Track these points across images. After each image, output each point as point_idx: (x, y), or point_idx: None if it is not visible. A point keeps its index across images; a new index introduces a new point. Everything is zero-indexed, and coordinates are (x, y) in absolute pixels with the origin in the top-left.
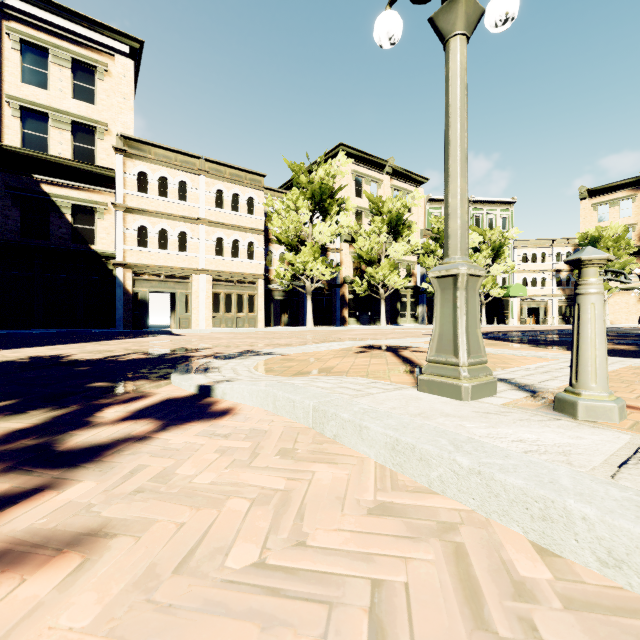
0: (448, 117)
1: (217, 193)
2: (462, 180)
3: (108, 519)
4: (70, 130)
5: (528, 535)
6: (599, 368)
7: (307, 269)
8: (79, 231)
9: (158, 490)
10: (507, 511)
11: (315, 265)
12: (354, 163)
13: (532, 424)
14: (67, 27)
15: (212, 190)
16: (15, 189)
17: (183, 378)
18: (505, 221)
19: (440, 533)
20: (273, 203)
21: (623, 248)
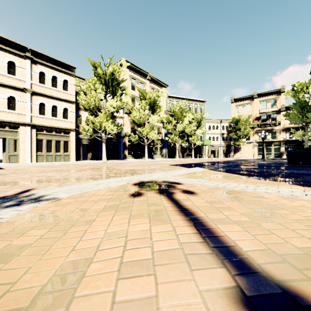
0: None
1: (40, 74)
2: None
3: None
4: None
5: None
6: None
7: (102, 126)
8: None
9: None
10: None
11: (107, 124)
12: (131, 71)
13: None
14: None
15: (36, 71)
16: None
17: None
18: (201, 110)
19: None
20: (80, 84)
21: (248, 125)
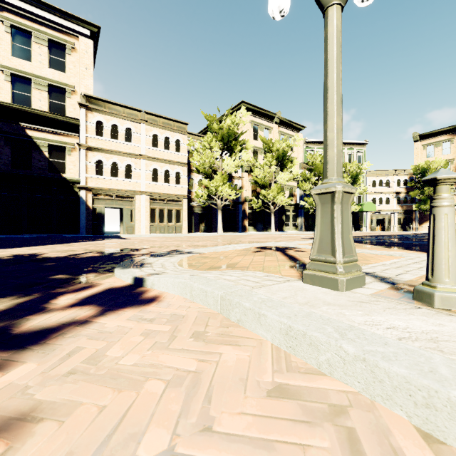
0: (327, 69)
1: (153, 136)
2: (338, 118)
3: (39, 401)
4: (47, 91)
5: (411, 419)
6: (451, 266)
7: (218, 191)
8: (53, 164)
9: (88, 371)
10: (391, 396)
11: (224, 188)
12: (252, 115)
13: (399, 312)
14: (45, 16)
15: (150, 134)
16: (7, 133)
17: (123, 272)
18: (360, 157)
19: (332, 416)
20: (194, 144)
21: None
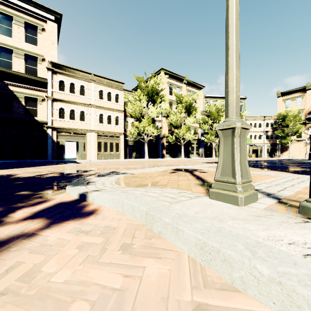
0: (228, 32)
1: (100, 92)
2: (236, 70)
3: None
4: (24, 58)
5: None
6: None
7: (145, 130)
8: (28, 110)
9: (20, 291)
10: None
11: (149, 128)
12: (168, 78)
13: (293, 226)
14: (22, 6)
15: (97, 90)
16: None
17: (72, 189)
18: (241, 107)
19: None
20: (128, 97)
21: (298, 121)
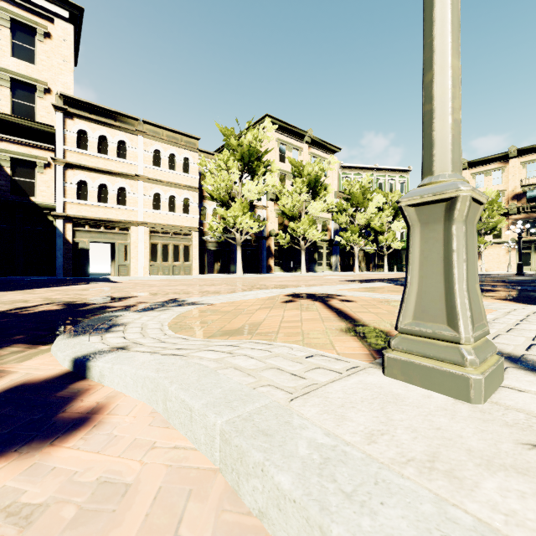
0: None
1: (155, 153)
2: (454, 57)
3: None
4: (9, 87)
5: None
6: None
7: (237, 223)
8: (18, 183)
9: None
10: None
11: (244, 219)
12: (278, 132)
13: None
14: None
15: (150, 150)
16: None
17: (66, 344)
18: (403, 186)
19: None
20: (206, 163)
21: (496, 209)
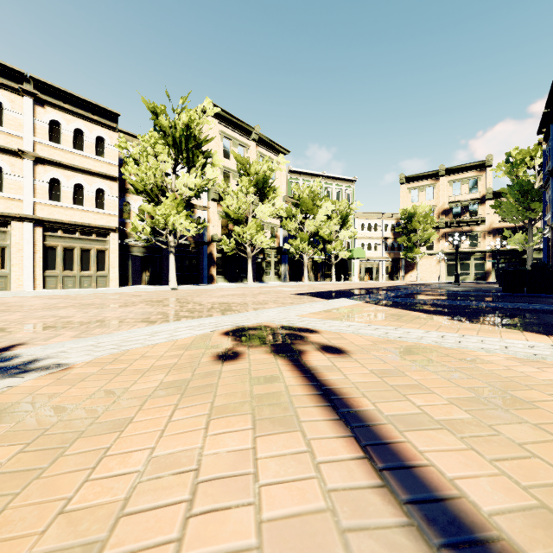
0: None
1: (51, 124)
2: None
3: None
4: None
5: None
6: None
7: (169, 223)
8: None
9: None
10: None
11: (178, 219)
12: (222, 124)
13: None
14: None
15: (43, 119)
16: None
17: None
18: (349, 196)
19: None
20: (127, 145)
21: (429, 223)
